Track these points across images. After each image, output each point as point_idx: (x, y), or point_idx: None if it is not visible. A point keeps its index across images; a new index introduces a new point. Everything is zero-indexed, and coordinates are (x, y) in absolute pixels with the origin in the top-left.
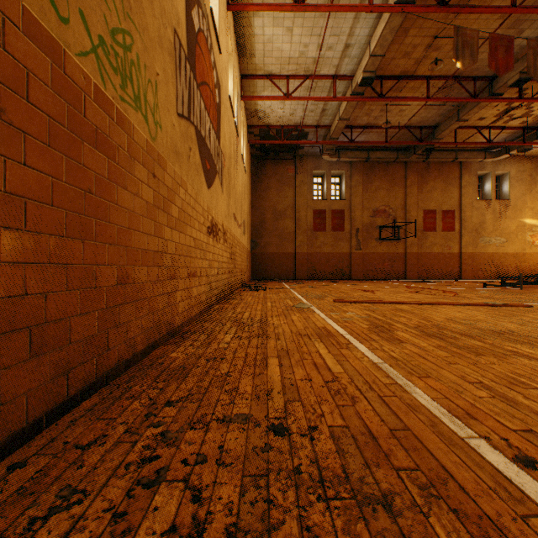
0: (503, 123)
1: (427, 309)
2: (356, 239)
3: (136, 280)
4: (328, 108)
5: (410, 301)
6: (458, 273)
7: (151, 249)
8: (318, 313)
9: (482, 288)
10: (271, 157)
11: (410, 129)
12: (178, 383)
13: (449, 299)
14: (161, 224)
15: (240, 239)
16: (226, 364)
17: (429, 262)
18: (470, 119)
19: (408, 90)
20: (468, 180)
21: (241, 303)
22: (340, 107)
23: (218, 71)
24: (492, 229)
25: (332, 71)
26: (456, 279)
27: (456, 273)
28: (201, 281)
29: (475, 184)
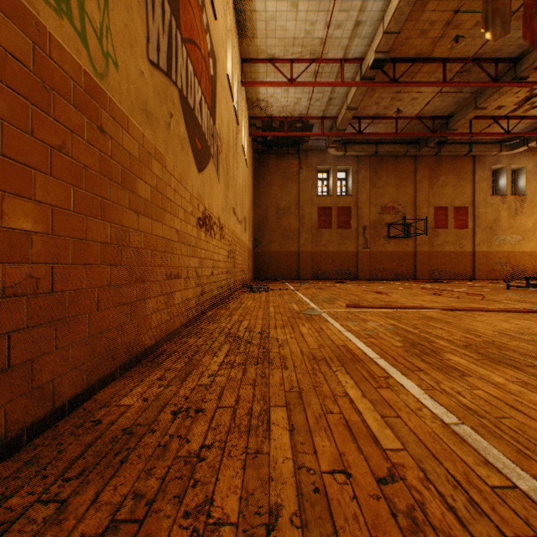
0: (523, 113)
1: (463, 317)
2: (363, 237)
3: (58, 287)
4: (335, 96)
5: (437, 306)
6: (471, 273)
7: (95, 239)
8: (332, 322)
9: (506, 290)
10: (274, 152)
11: (422, 120)
12: (101, 484)
13: (479, 303)
14: (117, 205)
15: (241, 236)
16: (202, 424)
17: (441, 261)
18: (487, 108)
19: (422, 75)
20: (482, 174)
21: (240, 309)
22: (348, 94)
23: (213, 39)
24: (507, 226)
25: (340, 53)
26: (471, 279)
27: (468, 273)
28: (188, 283)
29: (489, 179)
